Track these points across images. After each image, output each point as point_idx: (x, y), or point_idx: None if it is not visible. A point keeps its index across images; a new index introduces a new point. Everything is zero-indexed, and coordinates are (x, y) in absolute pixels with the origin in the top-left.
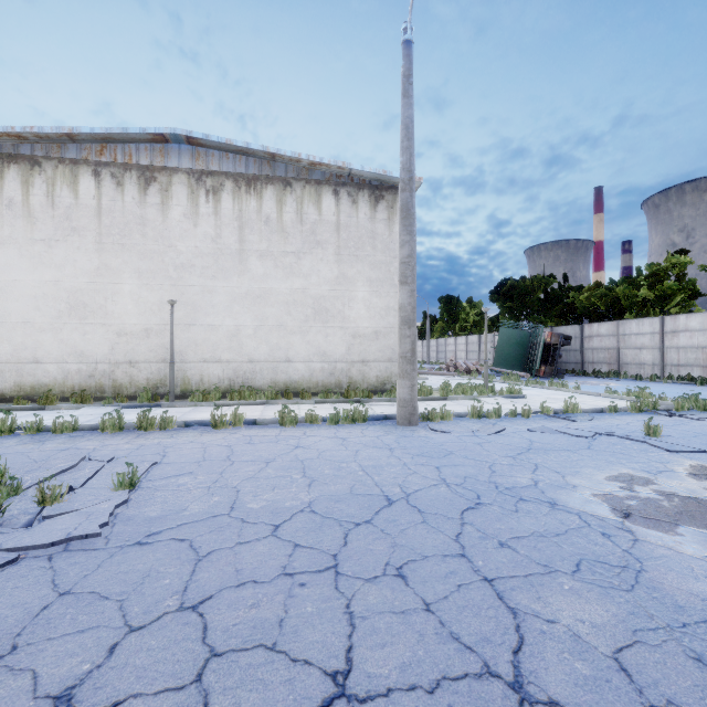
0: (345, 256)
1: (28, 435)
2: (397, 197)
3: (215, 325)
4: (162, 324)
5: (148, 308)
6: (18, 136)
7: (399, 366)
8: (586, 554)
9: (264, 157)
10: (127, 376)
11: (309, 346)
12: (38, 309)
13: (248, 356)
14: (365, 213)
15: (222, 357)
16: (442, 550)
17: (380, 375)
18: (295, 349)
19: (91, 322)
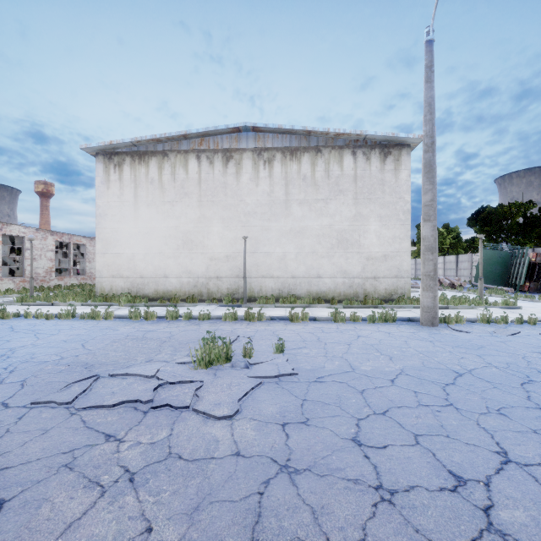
0: (360, 200)
1: (186, 321)
2: (401, 151)
3: (270, 252)
4: (237, 252)
5: (228, 242)
6: (157, 140)
7: (423, 282)
8: None
9: (302, 134)
10: (216, 286)
11: (334, 266)
12: (166, 245)
13: (291, 273)
14: (376, 166)
15: (274, 274)
16: (522, 404)
17: (388, 288)
18: (324, 269)
19: (195, 251)
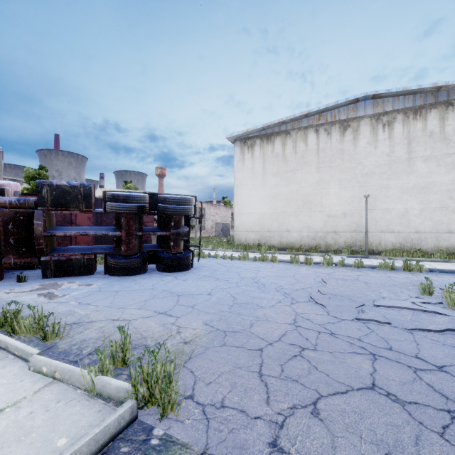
0: None
1: (341, 267)
2: None
3: (389, 209)
4: (353, 209)
5: (345, 201)
6: (282, 122)
7: None
8: None
9: (429, 91)
10: (333, 239)
11: None
12: (288, 205)
13: (414, 228)
14: None
15: (394, 229)
16: None
17: None
18: None
19: (313, 210)
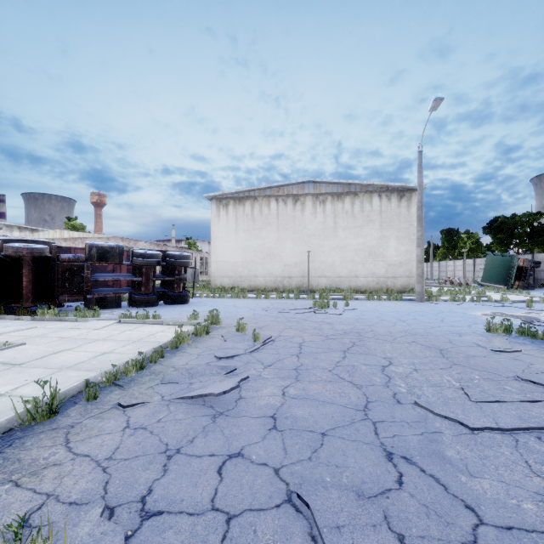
0: (384, 226)
1: (287, 299)
2: (412, 194)
3: (323, 261)
4: (302, 261)
5: (296, 254)
6: (251, 190)
7: (416, 279)
8: (465, 316)
9: (345, 184)
10: (288, 282)
11: (366, 270)
12: (256, 256)
13: (337, 274)
14: (394, 204)
15: (326, 275)
16: (431, 315)
17: (403, 284)
18: (359, 271)
19: (275, 260)
